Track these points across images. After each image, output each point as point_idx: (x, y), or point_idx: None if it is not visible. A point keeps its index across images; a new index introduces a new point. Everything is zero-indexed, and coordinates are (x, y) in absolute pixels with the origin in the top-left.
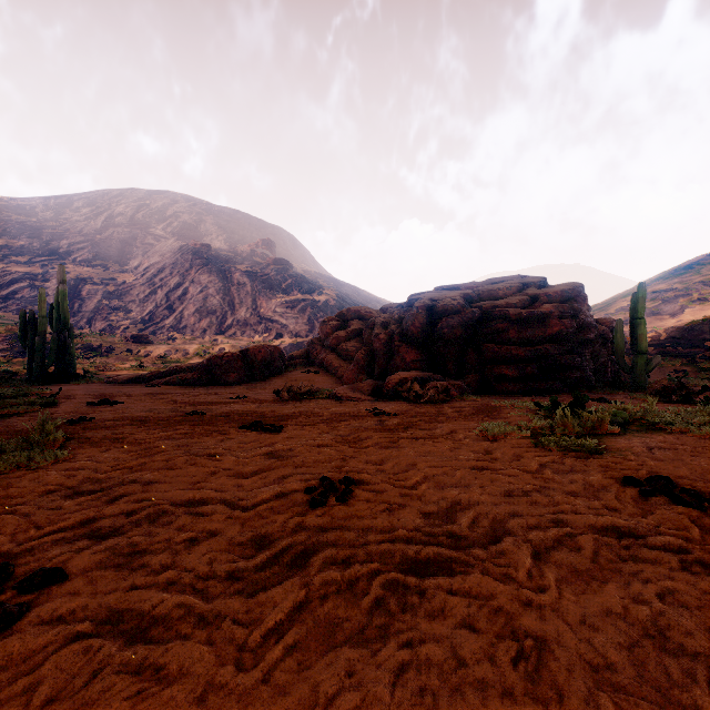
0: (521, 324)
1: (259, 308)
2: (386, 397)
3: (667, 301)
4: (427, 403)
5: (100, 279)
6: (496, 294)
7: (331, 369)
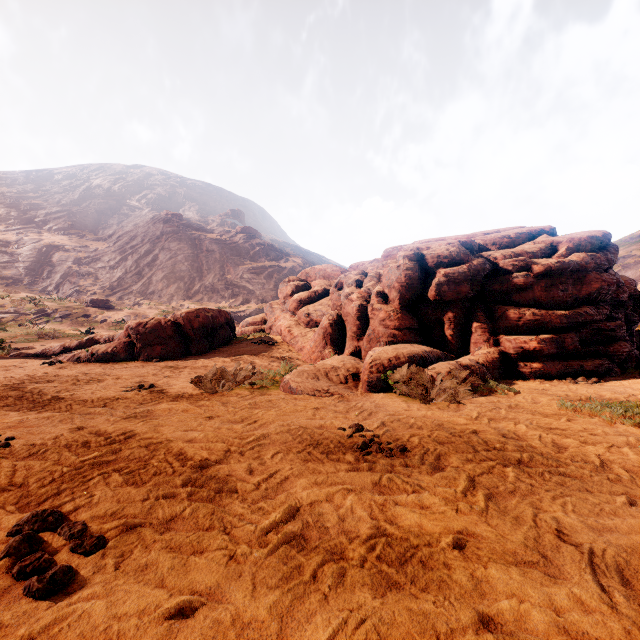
0: (550, 278)
1: (226, 275)
2: (368, 389)
3: (627, 267)
4: (440, 403)
5: (73, 246)
6: (501, 243)
7: (289, 339)
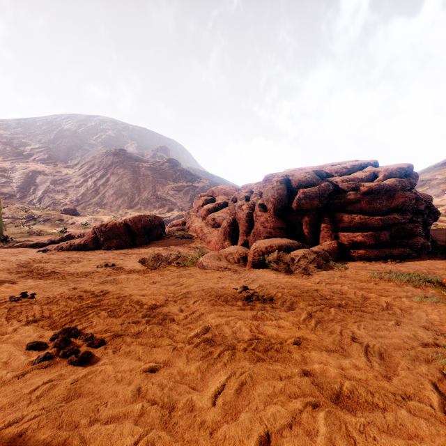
0: (372, 195)
1: (157, 191)
2: (252, 266)
3: (432, 186)
4: (297, 274)
5: (50, 171)
6: (341, 172)
7: (201, 235)
